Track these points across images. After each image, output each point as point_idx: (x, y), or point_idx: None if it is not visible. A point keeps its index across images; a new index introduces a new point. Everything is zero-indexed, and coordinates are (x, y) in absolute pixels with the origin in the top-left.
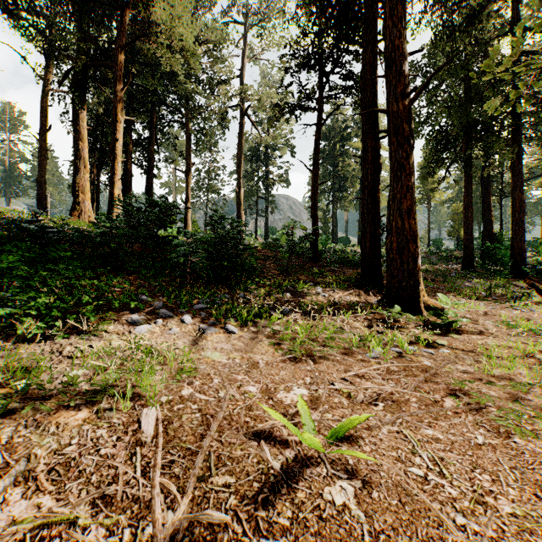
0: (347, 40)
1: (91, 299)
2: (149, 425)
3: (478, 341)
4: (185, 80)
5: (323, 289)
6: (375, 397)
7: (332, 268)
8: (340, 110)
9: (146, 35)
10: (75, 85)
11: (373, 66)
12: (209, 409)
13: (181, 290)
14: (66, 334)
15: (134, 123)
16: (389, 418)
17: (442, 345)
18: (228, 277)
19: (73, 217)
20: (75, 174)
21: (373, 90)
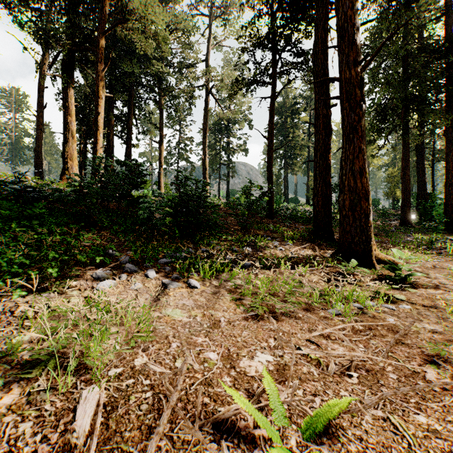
0: (300, 21)
1: (57, 254)
2: (85, 416)
3: (435, 296)
4: (158, 63)
5: (279, 243)
6: (347, 365)
7: (286, 224)
8: (291, 89)
9: (124, 22)
10: (64, 67)
11: (324, 41)
12: (163, 385)
13: (148, 245)
14: (24, 292)
15: (115, 101)
16: (370, 399)
17: (401, 300)
18: (192, 232)
19: (62, 180)
20: (65, 143)
21: (325, 63)
